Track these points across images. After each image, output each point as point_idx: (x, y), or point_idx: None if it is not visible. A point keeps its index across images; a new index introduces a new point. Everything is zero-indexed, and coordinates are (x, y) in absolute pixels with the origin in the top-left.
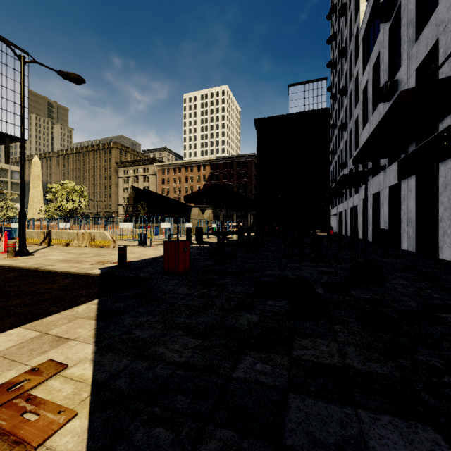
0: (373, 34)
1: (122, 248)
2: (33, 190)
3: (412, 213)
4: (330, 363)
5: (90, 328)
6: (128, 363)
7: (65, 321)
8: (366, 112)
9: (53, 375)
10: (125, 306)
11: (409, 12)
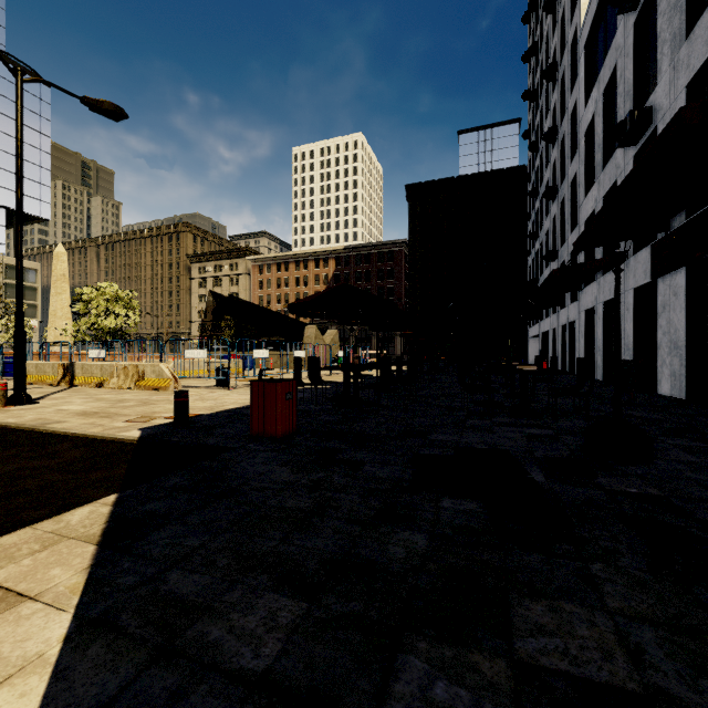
0: (603, 38)
1: (181, 393)
2: (55, 298)
3: (679, 332)
4: (611, 681)
5: (79, 566)
6: (132, 677)
7: (36, 547)
8: (590, 167)
9: None
10: (164, 509)
11: None
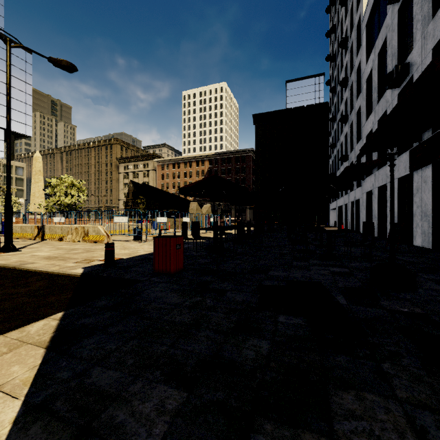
0: (377, 20)
1: (109, 244)
2: (34, 185)
3: (428, 206)
4: None
5: (31, 364)
6: None
7: (4, 350)
8: (369, 102)
9: None
10: (93, 323)
11: None
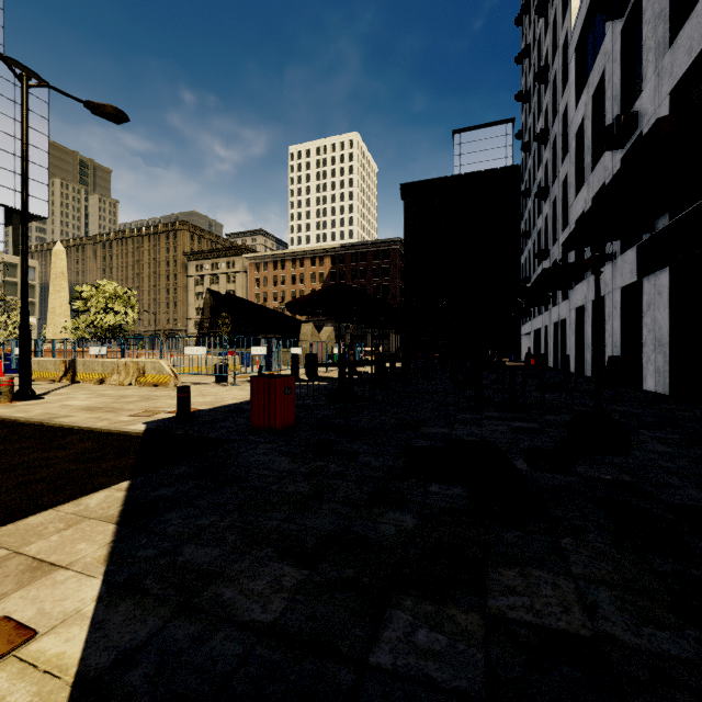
0: (592, 43)
1: (184, 388)
2: (54, 296)
3: (663, 330)
4: (567, 629)
5: (102, 542)
6: (159, 627)
7: (61, 526)
8: (580, 168)
9: None
10: (174, 494)
11: None
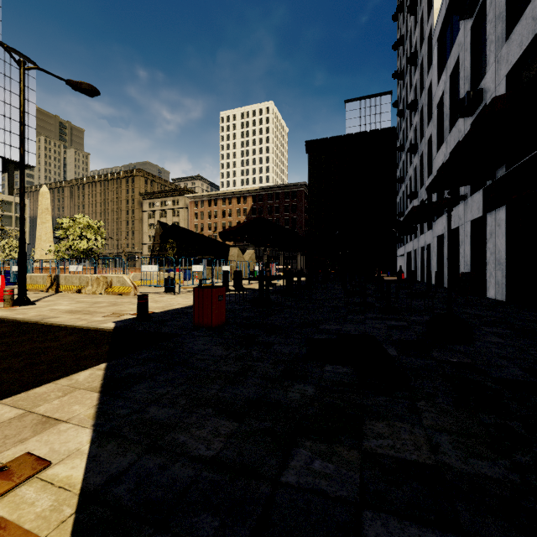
0: (450, 36)
1: (143, 296)
2: (41, 226)
3: (501, 252)
4: (417, 460)
5: (90, 404)
6: (135, 459)
7: (59, 394)
8: (441, 130)
9: (27, 478)
10: (140, 372)
11: (498, 4)
